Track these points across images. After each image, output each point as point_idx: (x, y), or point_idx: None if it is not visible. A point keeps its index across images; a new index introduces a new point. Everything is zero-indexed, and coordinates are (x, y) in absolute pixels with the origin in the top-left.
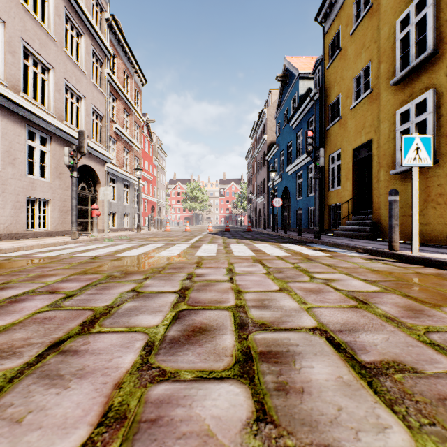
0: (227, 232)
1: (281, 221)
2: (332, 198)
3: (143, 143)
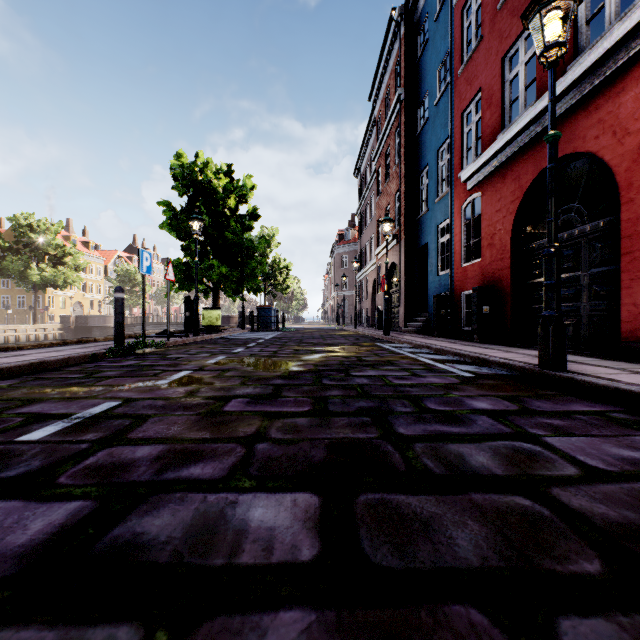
0: None
1: None
2: None
3: None
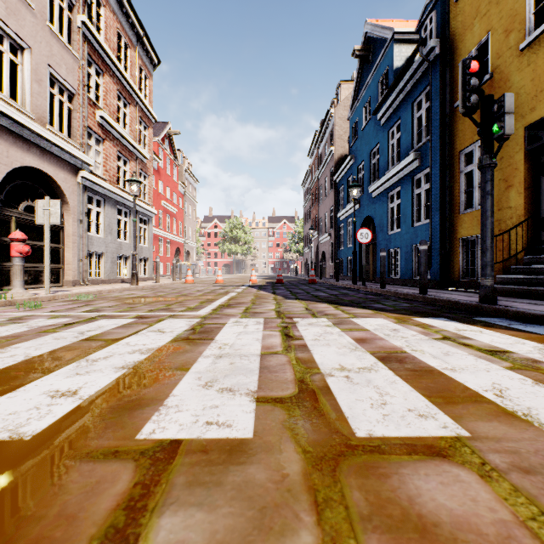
0: (279, 284)
1: (359, 267)
2: (467, 225)
3: (163, 162)
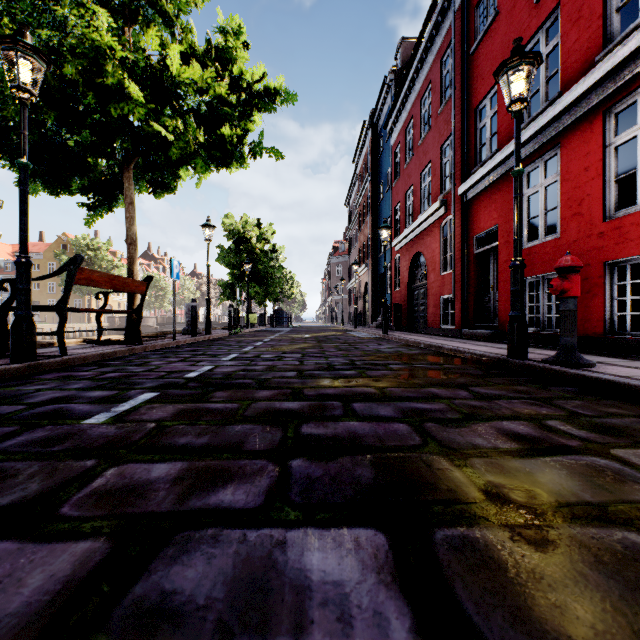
0: None
1: None
2: None
3: None
